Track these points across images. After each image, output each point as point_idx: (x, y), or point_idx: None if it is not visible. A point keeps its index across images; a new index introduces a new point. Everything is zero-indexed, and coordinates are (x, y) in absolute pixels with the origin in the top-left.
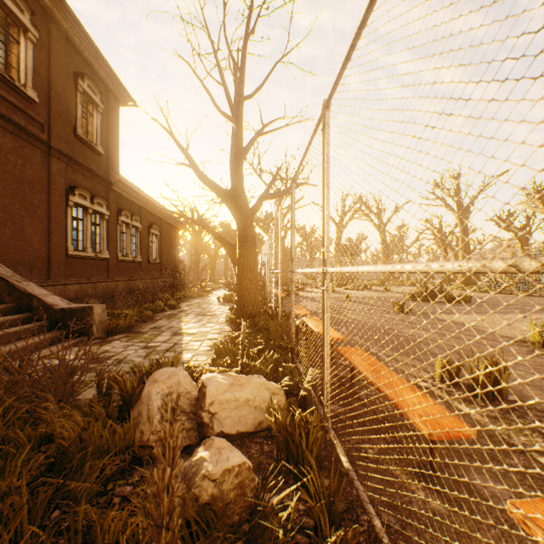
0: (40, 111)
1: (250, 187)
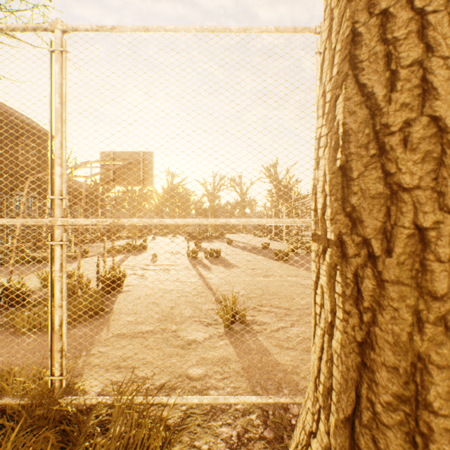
0: None
1: None
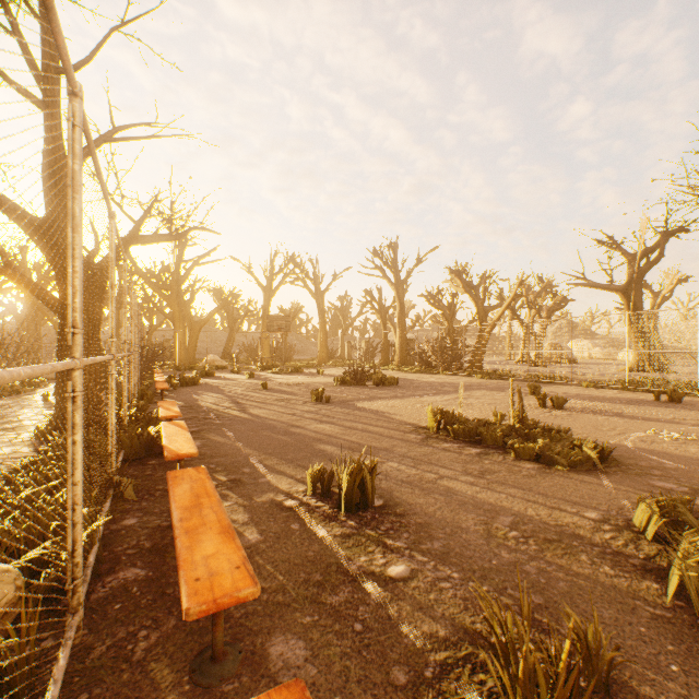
0: None
1: None
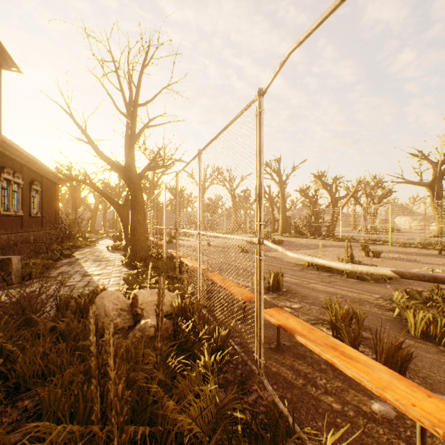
0: None
1: None
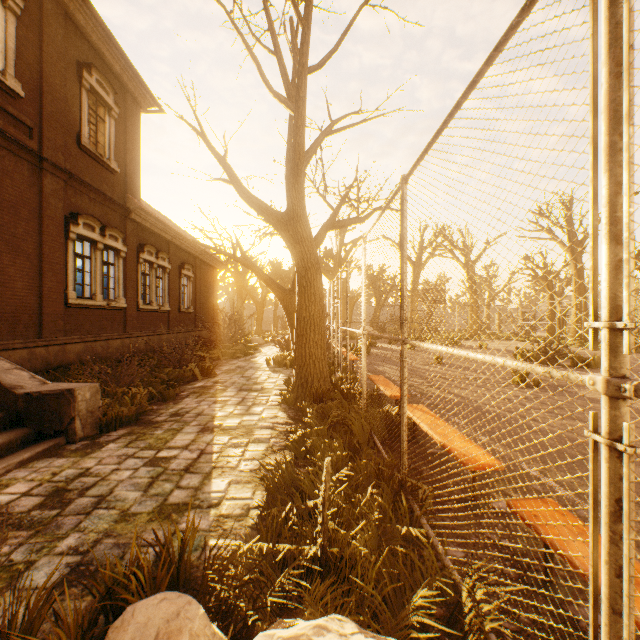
0: (27, 110)
1: (309, 213)
